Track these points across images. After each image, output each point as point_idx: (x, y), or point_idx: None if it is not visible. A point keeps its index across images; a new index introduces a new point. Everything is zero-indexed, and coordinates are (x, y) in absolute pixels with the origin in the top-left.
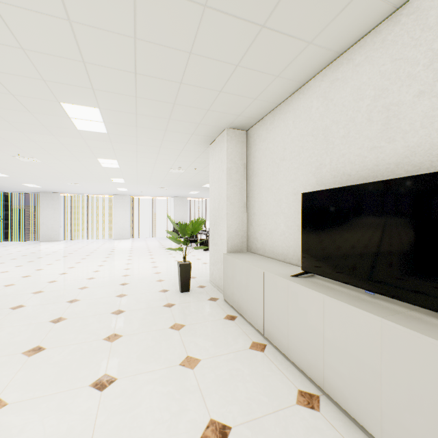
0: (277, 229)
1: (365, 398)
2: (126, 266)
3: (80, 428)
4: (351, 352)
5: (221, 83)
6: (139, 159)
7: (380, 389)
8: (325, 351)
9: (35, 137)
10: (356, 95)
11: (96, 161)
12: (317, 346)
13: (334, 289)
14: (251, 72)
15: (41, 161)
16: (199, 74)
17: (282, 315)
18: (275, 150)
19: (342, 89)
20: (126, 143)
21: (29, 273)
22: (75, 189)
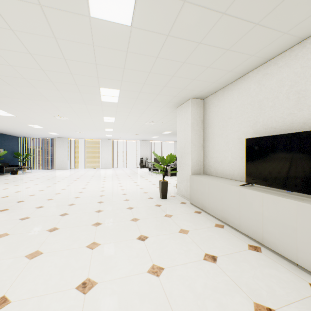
0: (226, 160)
1: (288, 243)
2: (120, 184)
3: (142, 254)
4: (279, 221)
5: (196, 75)
6: (129, 116)
7: (296, 237)
8: (263, 223)
9: (74, 106)
10: (279, 84)
11: (101, 118)
12: (259, 221)
13: (267, 191)
14: (215, 70)
15: (68, 119)
16: (185, 71)
17: (235, 207)
18: (224, 112)
19: (270, 80)
20: (126, 108)
21: (63, 187)
22: (79, 135)
